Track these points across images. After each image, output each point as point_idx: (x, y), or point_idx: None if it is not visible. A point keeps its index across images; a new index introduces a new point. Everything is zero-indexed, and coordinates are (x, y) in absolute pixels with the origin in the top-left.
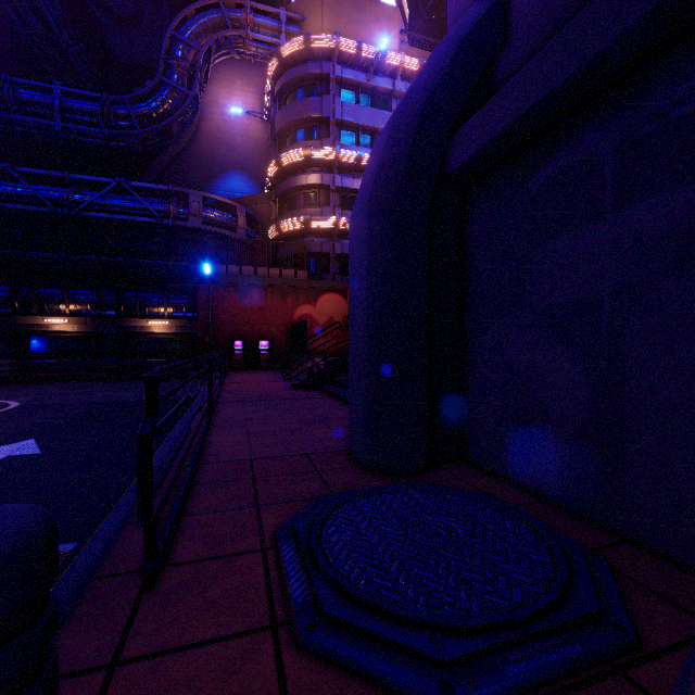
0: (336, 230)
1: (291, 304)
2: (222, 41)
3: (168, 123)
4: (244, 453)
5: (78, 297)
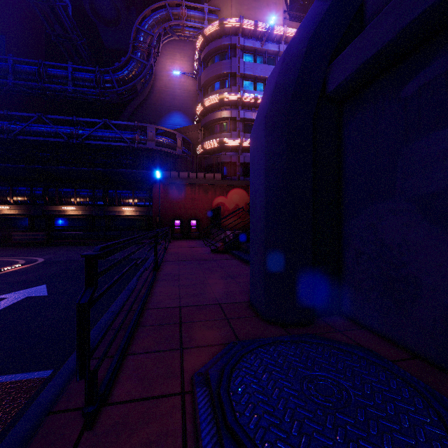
0: (240, 147)
1: (211, 196)
2: (167, 29)
3: (135, 83)
4: (176, 301)
5: (82, 193)
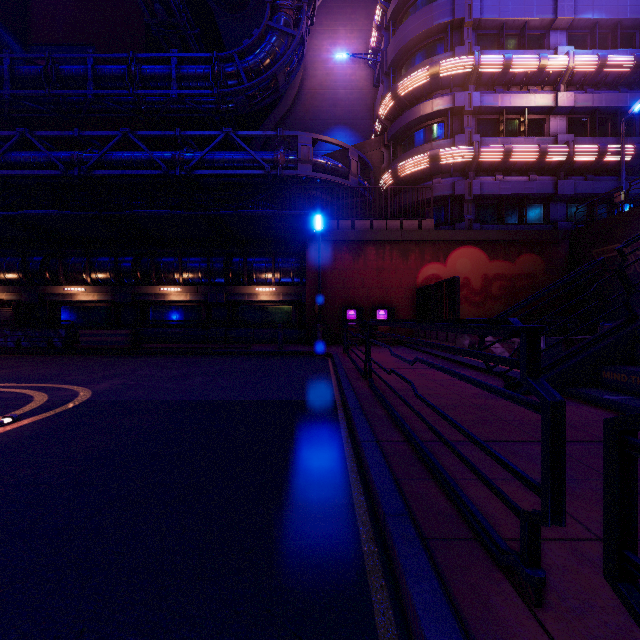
0: (472, 164)
1: (414, 263)
2: None
3: (275, 71)
4: None
5: (190, 264)
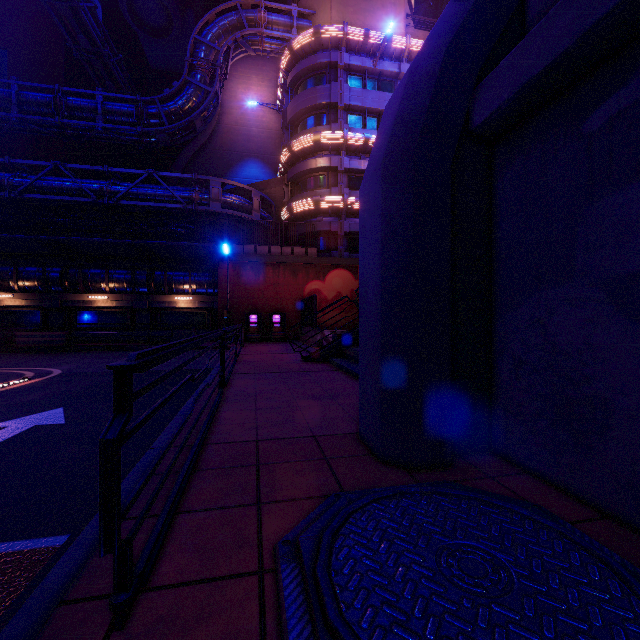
0: (343, 210)
1: (302, 280)
2: (239, 41)
3: (192, 118)
4: (251, 432)
5: (116, 276)
